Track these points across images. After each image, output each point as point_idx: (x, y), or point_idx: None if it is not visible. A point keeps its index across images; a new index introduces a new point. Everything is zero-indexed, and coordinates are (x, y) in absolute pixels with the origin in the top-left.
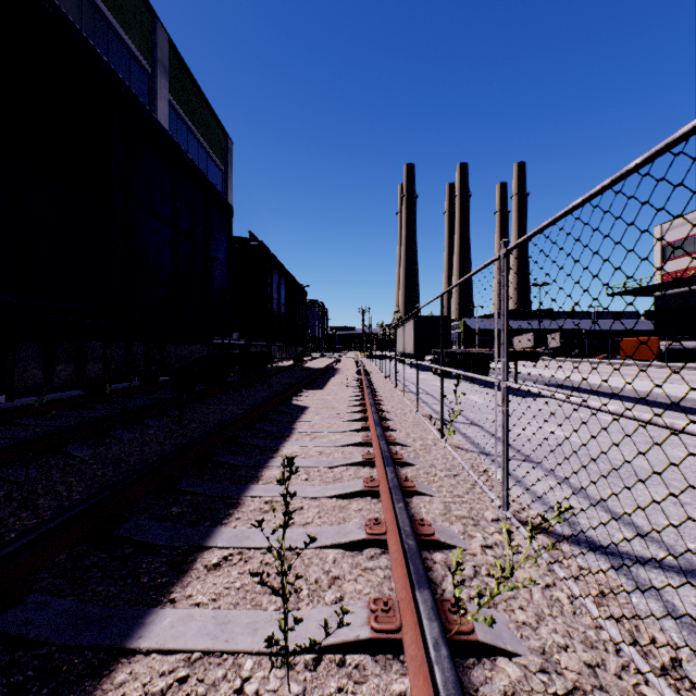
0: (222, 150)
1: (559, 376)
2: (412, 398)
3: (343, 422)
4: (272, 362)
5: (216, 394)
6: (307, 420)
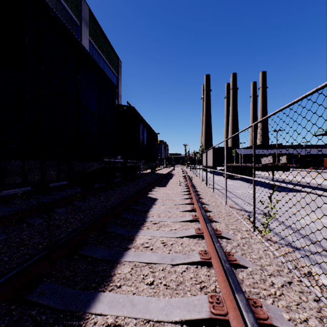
0: (116, 66)
1: (298, 179)
2: (218, 193)
3: (179, 212)
4: (140, 170)
5: (106, 189)
6: (156, 209)
